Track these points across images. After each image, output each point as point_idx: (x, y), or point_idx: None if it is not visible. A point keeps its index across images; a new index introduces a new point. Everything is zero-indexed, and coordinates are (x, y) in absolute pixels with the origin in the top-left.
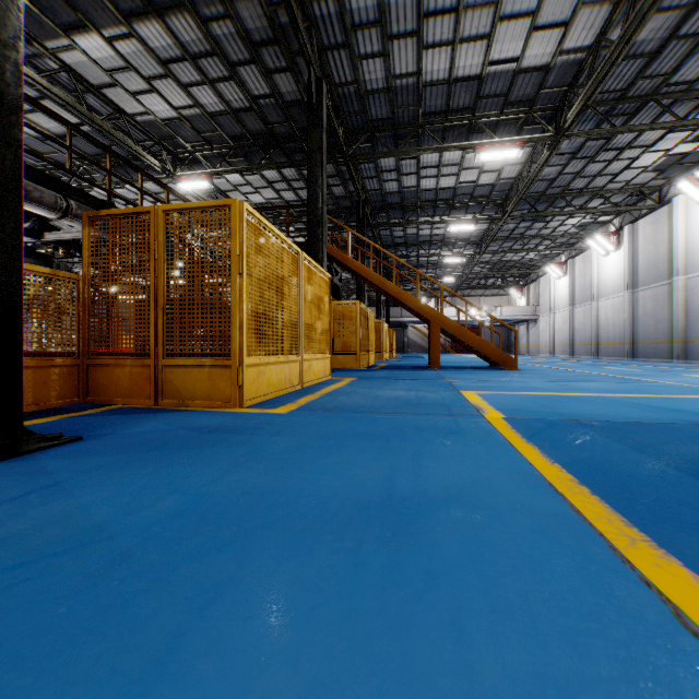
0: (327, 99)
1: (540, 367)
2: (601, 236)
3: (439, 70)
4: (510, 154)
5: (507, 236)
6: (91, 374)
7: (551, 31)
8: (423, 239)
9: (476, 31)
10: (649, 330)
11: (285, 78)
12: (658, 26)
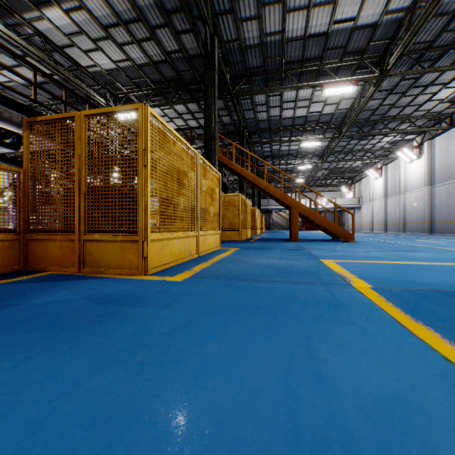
0: (218, 51)
1: (369, 240)
2: (407, 149)
3: (297, 29)
4: (347, 90)
5: (341, 150)
6: (30, 246)
7: None
8: (283, 153)
9: None
10: (442, 214)
11: (189, 37)
12: None
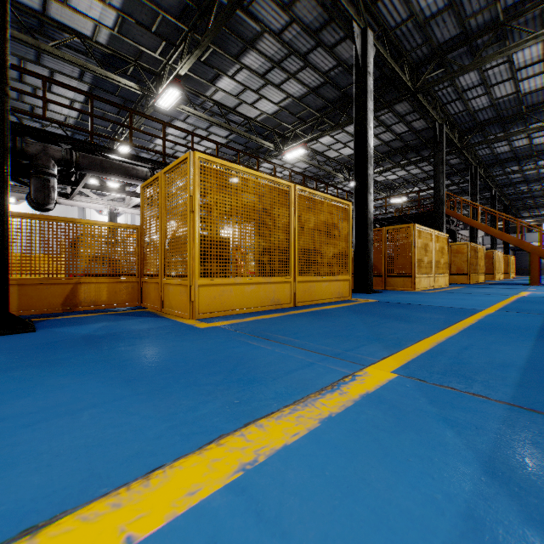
0: (445, 129)
1: None
2: None
3: (535, 85)
4: None
5: None
6: None
7: None
8: (543, 175)
9: None
10: None
11: (418, 121)
12: None
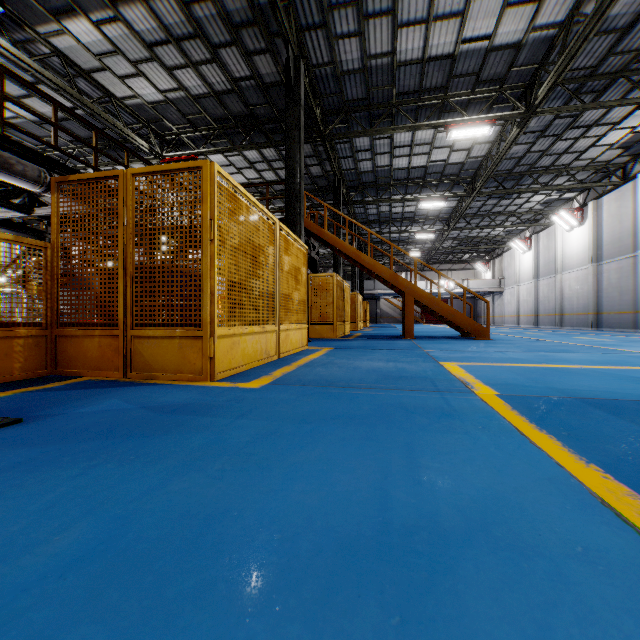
0: (304, 79)
1: (510, 337)
2: (565, 212)
3: (413, 49)
4: (481, 131)
5: (474, 213)
6: (60, 344)
7: (524, 7)
8: (395, 217)
9: (450, 8)
10: (613, 301)
11: (265, 59)
12: (631, 0)
